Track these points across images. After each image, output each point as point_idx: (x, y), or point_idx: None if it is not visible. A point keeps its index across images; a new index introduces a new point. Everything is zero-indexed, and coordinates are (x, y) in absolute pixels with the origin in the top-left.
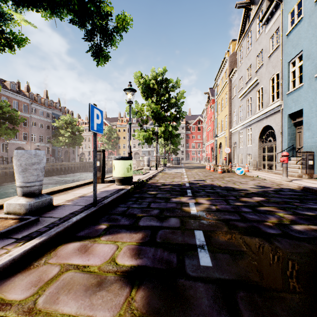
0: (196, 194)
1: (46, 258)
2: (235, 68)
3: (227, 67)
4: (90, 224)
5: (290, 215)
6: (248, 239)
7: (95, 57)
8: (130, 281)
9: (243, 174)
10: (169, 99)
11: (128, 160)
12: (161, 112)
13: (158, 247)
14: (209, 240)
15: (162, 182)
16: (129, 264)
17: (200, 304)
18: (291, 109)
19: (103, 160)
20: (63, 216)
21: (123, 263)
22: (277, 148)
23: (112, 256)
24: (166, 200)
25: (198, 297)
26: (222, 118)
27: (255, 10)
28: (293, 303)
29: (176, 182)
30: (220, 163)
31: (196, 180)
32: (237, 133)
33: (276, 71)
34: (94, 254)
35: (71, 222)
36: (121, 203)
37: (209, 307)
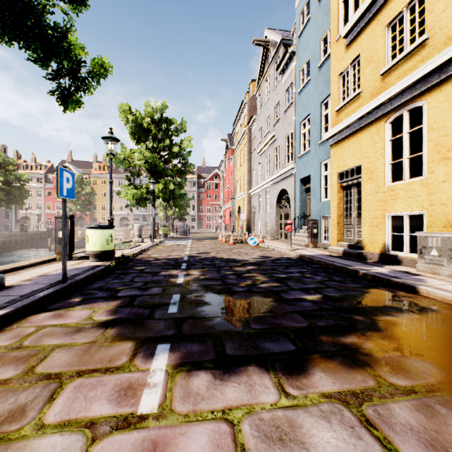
0: (191, 267)
1: (18, 324)
2: (254, 116)
3: (246, 112)
4: (61, 299)
5: (266, 278)
6: (216, 296)
7: (63, 103)
8: (105, 326)
9: (257, 244)
10: (171, 146)
11: (107, 229)
12: (160, 164)
13: (134, 307)
14: (183, 299)
15: (156, 256)
16: (105, 318)
17: (158, 328)
18: (302, 173)
19: (72, 229)
20: (24, 293)
21: (100, 318)
22: (291, 215)
23: (89, 316)
24: (154, 274)
25: (158, 326)
26: (241, 175)
27: (273, 53)
28: (220, 321)
29: (173, 255)
30: (239, 232)
31: (200, 252)
32: (257, 195)
33: (290, 130)
34: (70, 317)
35: (38, 297)
36: (98, 280)
37: (164, 328)
